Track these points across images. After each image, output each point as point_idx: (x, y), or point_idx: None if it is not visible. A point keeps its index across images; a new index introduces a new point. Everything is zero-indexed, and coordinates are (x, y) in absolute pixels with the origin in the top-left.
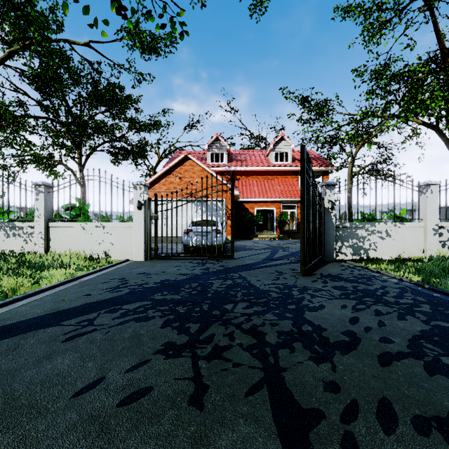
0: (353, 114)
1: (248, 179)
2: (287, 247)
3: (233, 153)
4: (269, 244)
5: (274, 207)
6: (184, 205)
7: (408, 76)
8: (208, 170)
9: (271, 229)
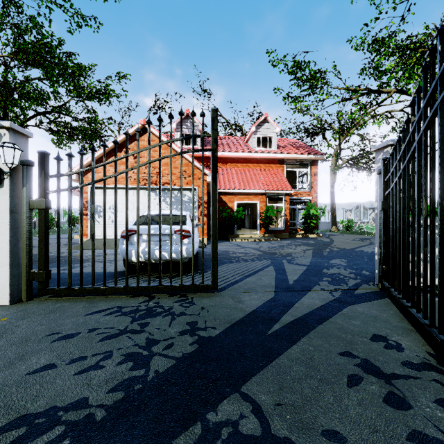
0: (353, 88)
1: (225, 167)
2: (287, 254)
3: (207, 138)
4: (259, 248)
5: (258, 200)
6: (140, 194)
7: (413, 48)
8: (175, 147)
9: (249, 226)
